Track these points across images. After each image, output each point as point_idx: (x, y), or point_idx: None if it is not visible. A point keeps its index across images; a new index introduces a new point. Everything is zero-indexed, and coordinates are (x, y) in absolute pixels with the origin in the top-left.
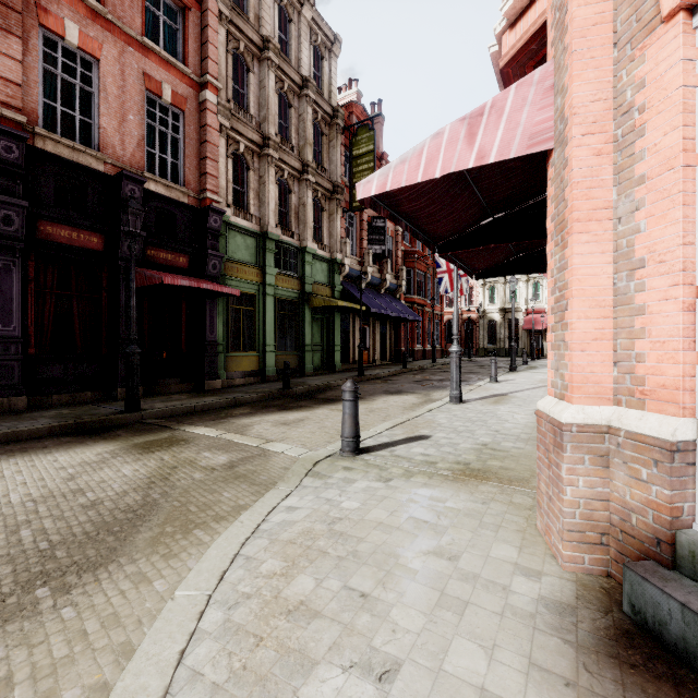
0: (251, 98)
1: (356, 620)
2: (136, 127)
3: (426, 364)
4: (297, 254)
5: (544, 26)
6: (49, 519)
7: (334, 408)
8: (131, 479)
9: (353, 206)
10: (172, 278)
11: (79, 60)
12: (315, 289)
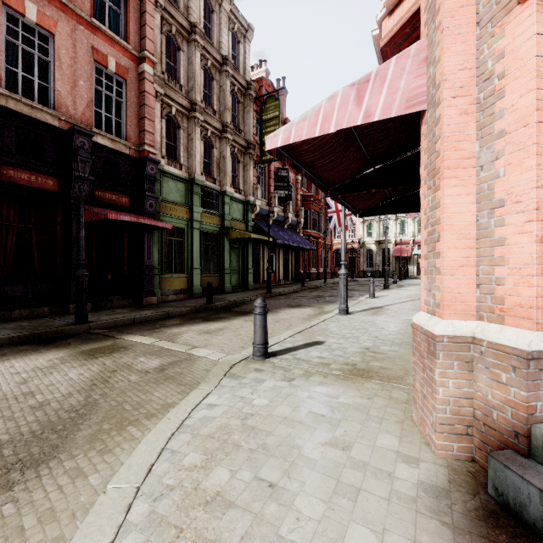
0: (181, 71)
1: (265, 509)
2: (86, 91)
3: (320, 284)
4: (218, 196)
5: (416, 13)
6: (0, 420)
7: (247, 319)
8: (76, 382)
9: (263, 159)
10: (116, 214)
11: (37, 34)
12: (233, 224)
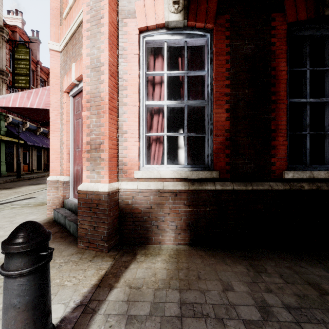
0: None
1: None
2: None
3: None
4: None
5: None
6: None
7: None
8: None
9: (15, 85)
10: None
11: None
12: None
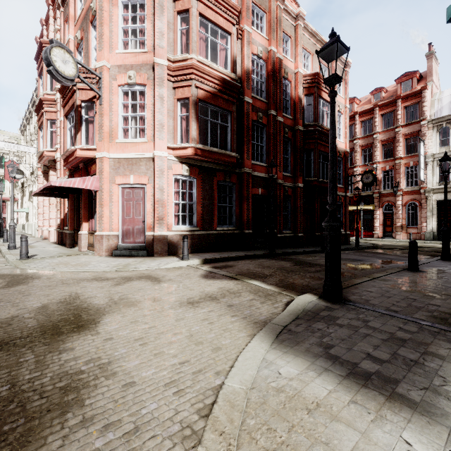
0: None
1: (88, 262)
2: None
3: None
4: None
5: (90, 157)
6: None
7: None
8: None
9: None
10: None
11: None
12: None
